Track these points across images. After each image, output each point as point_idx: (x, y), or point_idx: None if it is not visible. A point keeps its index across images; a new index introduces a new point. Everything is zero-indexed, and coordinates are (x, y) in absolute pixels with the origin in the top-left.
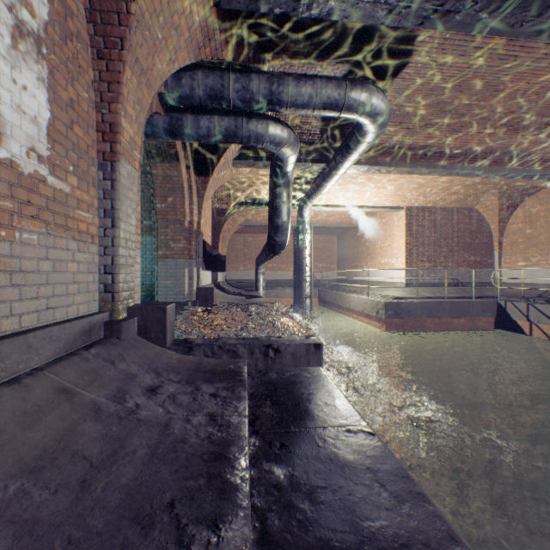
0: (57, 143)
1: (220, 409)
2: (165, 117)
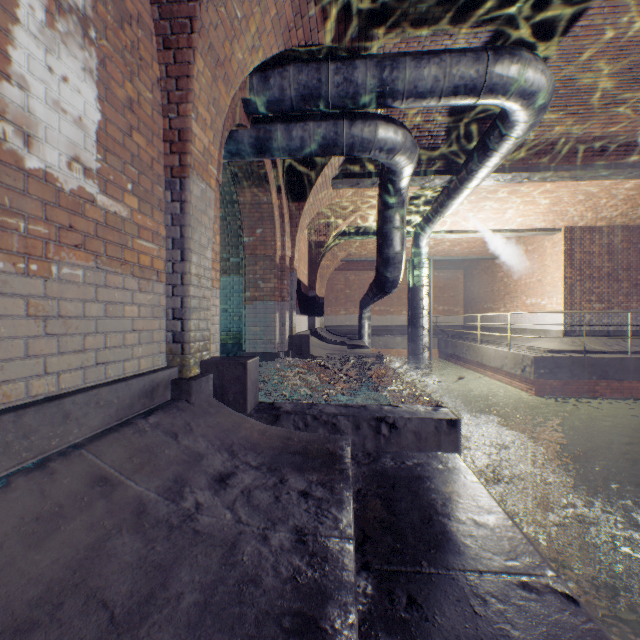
0: (110, 154)
1: (312, 521)
2: (251, 130)
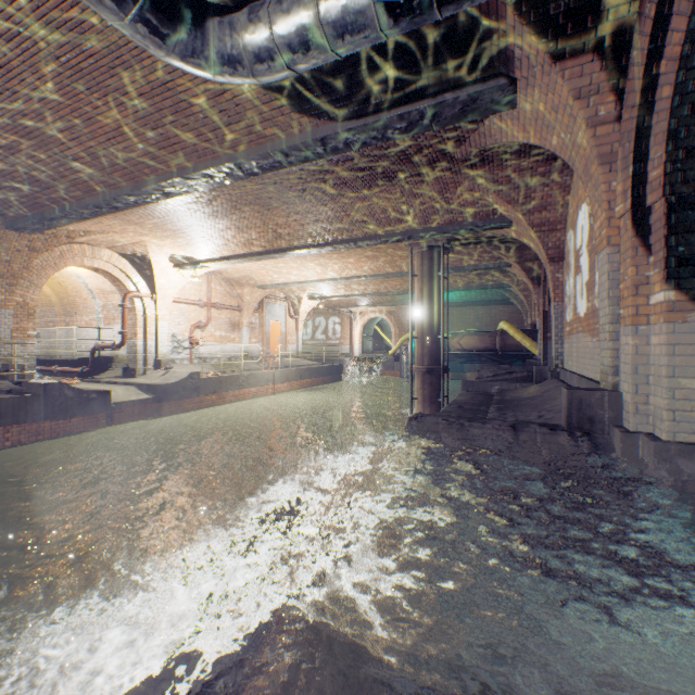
0: None
1: (501, 415)
2: None
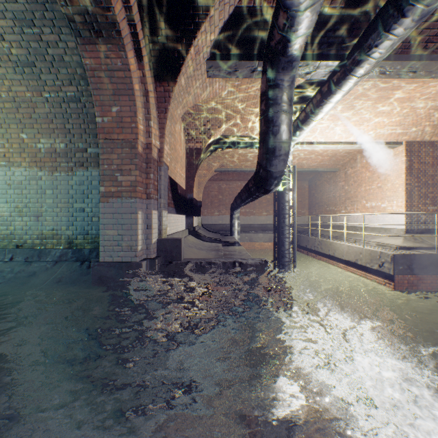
0: None
1: None
2: None
